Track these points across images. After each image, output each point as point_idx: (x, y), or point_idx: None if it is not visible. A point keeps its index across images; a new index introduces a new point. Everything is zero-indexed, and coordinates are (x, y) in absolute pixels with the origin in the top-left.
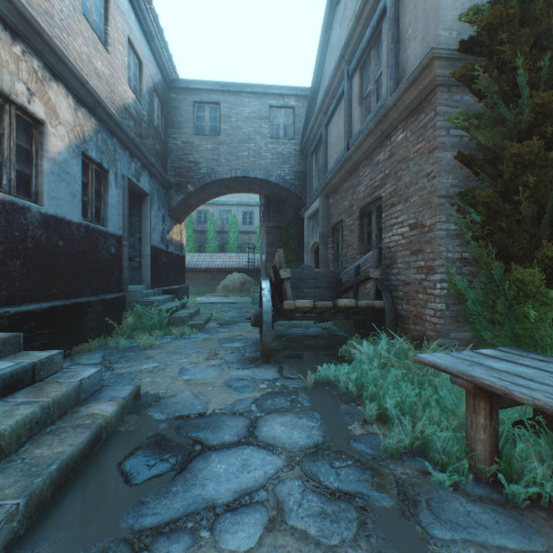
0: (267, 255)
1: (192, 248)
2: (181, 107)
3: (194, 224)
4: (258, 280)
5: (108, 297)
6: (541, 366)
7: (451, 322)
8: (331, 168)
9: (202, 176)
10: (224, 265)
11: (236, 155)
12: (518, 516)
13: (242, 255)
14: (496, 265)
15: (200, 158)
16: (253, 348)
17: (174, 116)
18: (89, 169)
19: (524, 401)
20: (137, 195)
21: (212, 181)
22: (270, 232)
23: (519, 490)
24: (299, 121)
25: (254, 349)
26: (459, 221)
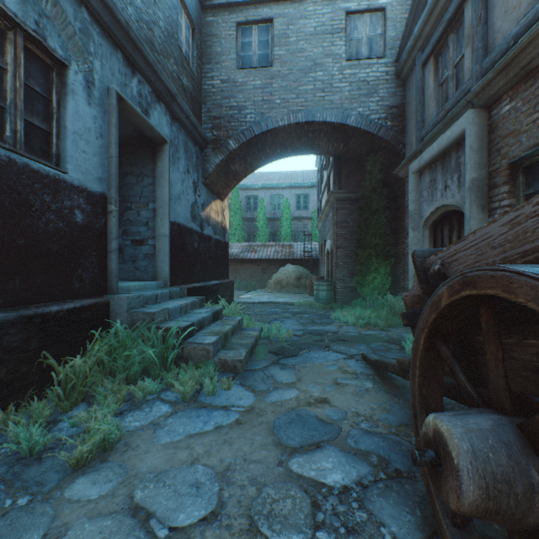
0: (336, 238)
1: (240, 237)
2: (219, 33)
3: (243, 211)
4: (316, 273)
5: (51, 309)
6: None
7: None
8: (516, 26)
9: (248, 126)
10: (275, 256)
11: (295, 90)
12: None
13: (296, 244)
14: None
15: (246, 101)
16: (400, 517)
17: (210, 46)
18: (6, 39)
19: None
20: (151, 145)
21: (261, 131)
22: (341, 206)
23: None
24: (393, 27)
25: (407, 527)
26: None
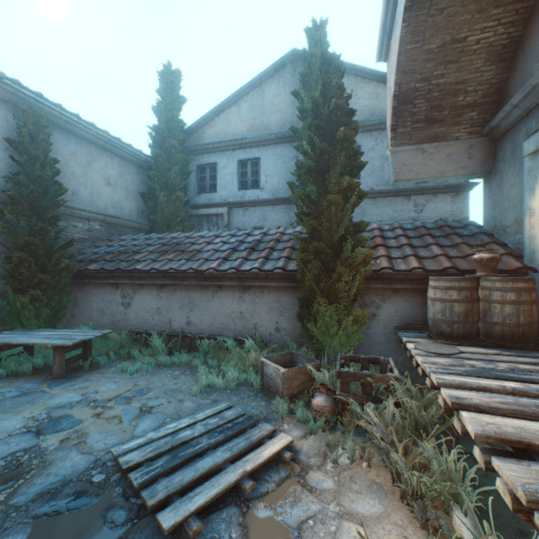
0: None
1: None
2: None
3: None
4: None
5: None
6: (22, 333)
7: (1, 322)
8: None
9: None
10: None
11: None
12: (1, 378)
13: None
14: (13, 297)
15: None
16: None
17: None
18: None
19: (1, 343)
20: None
21: None
22: None
23: (4, 372)
24: None
25: None
26: (2, 274)
